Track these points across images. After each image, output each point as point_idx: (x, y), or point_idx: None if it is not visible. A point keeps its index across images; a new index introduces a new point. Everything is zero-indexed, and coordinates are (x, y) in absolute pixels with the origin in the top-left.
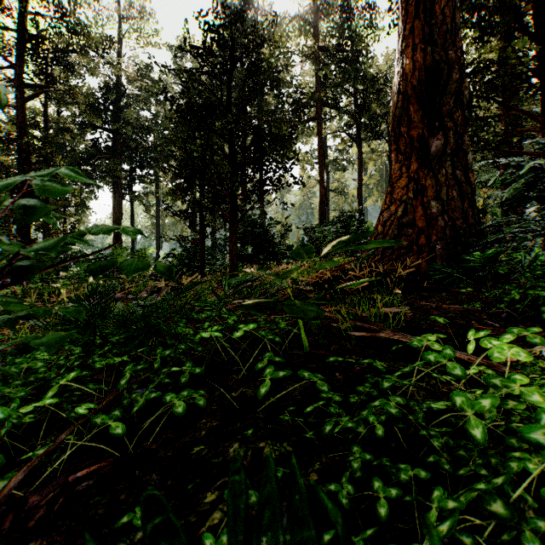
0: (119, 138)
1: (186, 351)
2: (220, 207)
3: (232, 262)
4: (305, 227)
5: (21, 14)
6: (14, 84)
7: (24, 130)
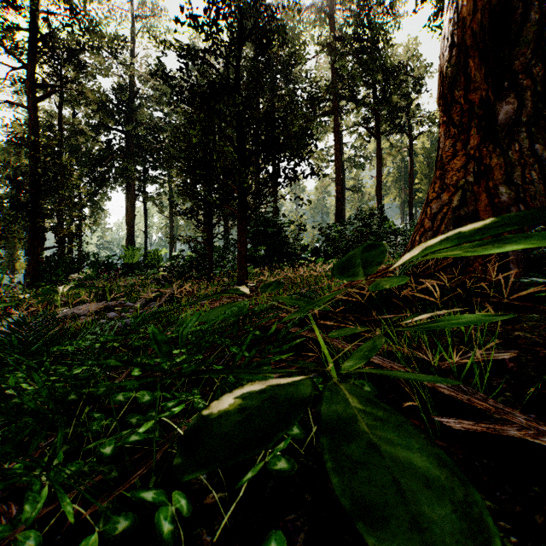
0: (132, 139)
1: (124, 448)
2: (228, 204)
3: (241, 265)
4: (321, 226)
5: (33, 14)
6: (27, 85)
7: (36, 131)
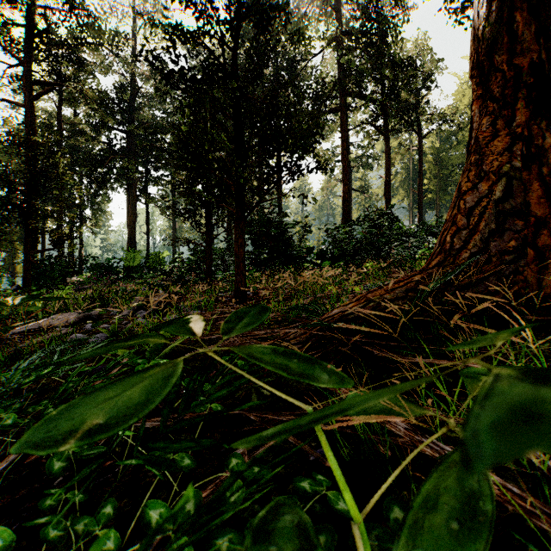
0: (133, 138)
1: None
2: (226, 202)
3: (238, 270)
4: (328, 227)
5: (30, 9)
6: (23, 83)
7: (33, 130)
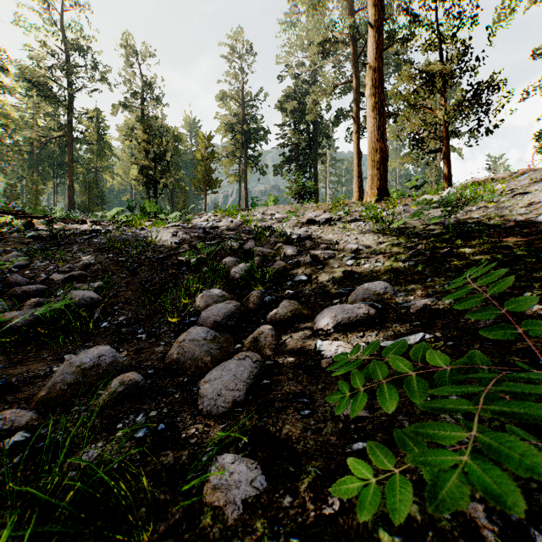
0: None
1: None
2: None
3: None
4: None
5: None
6: None
7: None
